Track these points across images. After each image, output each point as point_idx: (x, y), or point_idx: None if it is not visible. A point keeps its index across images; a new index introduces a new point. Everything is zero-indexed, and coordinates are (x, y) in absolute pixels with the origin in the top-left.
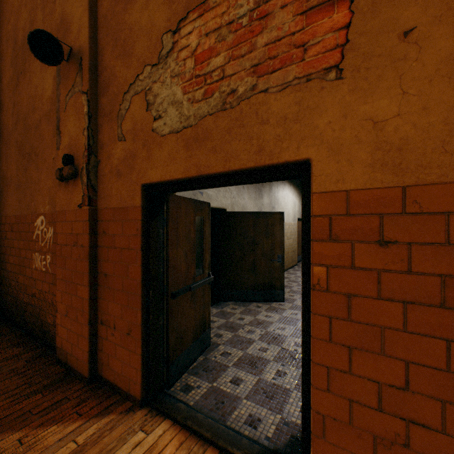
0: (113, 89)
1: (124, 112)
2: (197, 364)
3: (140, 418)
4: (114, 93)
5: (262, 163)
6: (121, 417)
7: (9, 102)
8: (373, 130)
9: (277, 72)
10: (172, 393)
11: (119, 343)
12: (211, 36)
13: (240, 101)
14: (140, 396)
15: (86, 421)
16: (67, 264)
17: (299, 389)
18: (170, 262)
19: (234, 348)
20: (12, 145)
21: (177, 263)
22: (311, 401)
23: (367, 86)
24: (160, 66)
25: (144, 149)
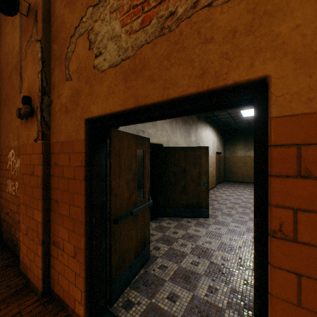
0: (62, 35)
1: (70, 54)
2: (138, 277)
3: None
4: (63, 39)
5: (206, 87)
6: None
7: None
8: None
9: None
10: (114, 310)
11: (67, 264)
12: None
13: (179, 22)
14: (84, 316)
15: None
16: (26, 191)
17: (231, 309)
18: (113, 191)
19: (170, 261)
20: None
21: (120, 191)
22: None
23: None
24: (100, 4)
25: (87, 86)
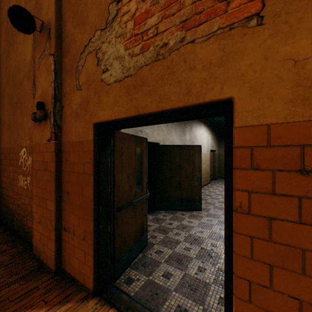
0: (72, 51)
1: (80, 68)
2: (137, 260)
3: (92, 306)
4: (73, 54)
5: (190, 103)
6: (77, 305)
7: (3, 66)
8: (294, 69)
9: (202, 24)
10: (118, 284)
11: (77, 246)
12: (147, 1)
13: (171, 52)
14: (92, 288)
15: (50, 308)
16: (40, 184)
17: (216, 283)
18: (116, 184)
19: (165, 247)
20: (5, 97)
21: (122, 184)
22: (234, 309)
23: (287, 29)
24: (107, 29)
25: (95, 95)
